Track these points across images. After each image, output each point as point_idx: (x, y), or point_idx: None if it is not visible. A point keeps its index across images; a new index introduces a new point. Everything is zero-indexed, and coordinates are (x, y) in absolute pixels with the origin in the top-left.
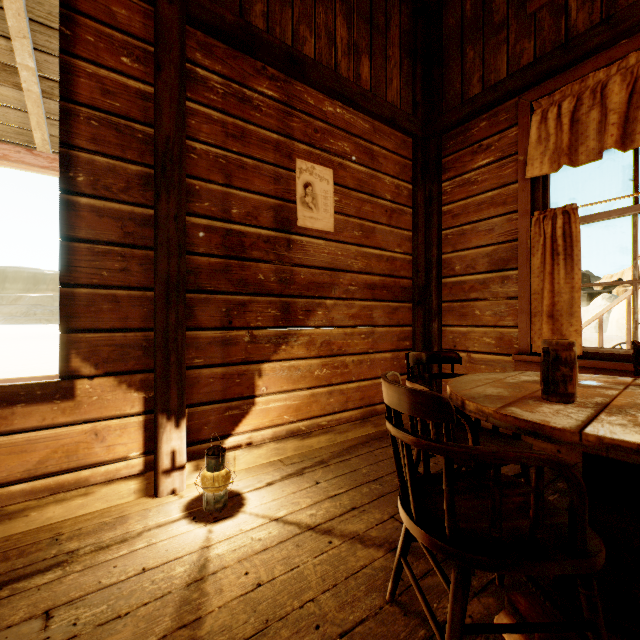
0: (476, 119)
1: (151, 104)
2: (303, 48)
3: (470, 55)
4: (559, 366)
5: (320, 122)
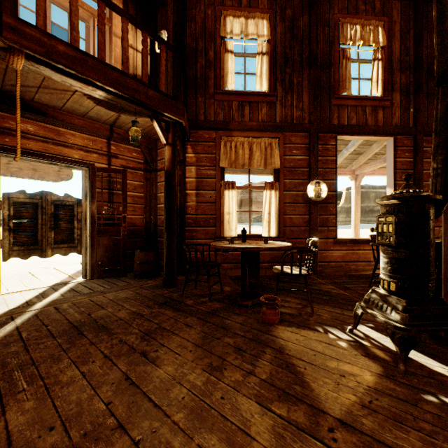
0: None
1: (412, 163)
2: None
3: None
4: None
5: None
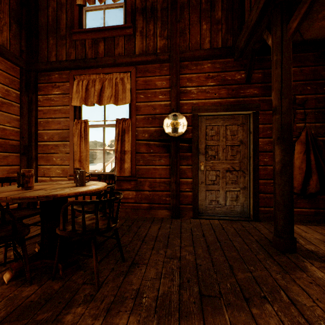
0: (54, 72)
1: None
2: None
3: (51, 42)
4: (25, 178)
5: None
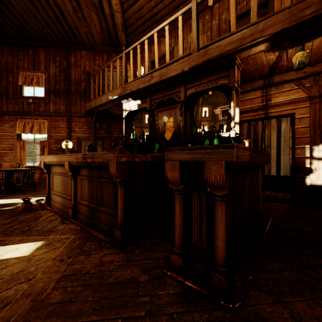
0: (5, 115)
1: None
2: None
3: (4, 100)
4: (0, 165)
5: None
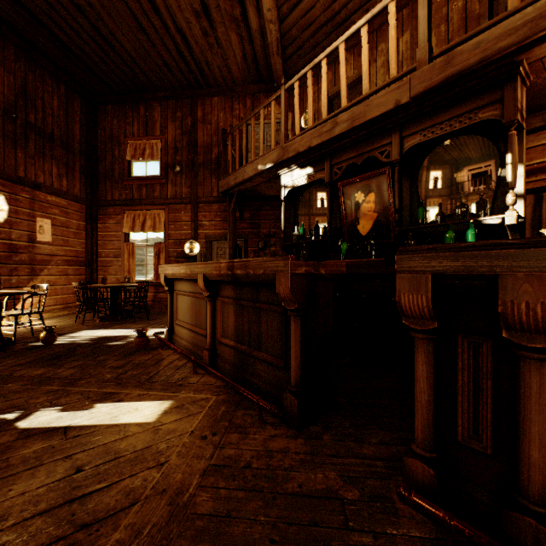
0: (110, 207)
1: None
2: (39, 179)
3: (108, 185)
4: (104, 280)
5: (46, 204)
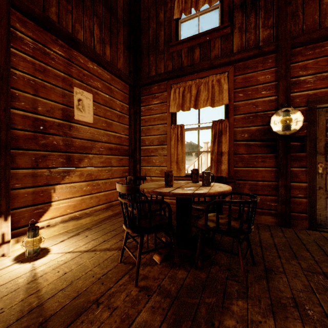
0: (153, 85)
1: None
2: (77, 35)
3: (151, 58)
4: (169, 177)
5: (86, 71)
